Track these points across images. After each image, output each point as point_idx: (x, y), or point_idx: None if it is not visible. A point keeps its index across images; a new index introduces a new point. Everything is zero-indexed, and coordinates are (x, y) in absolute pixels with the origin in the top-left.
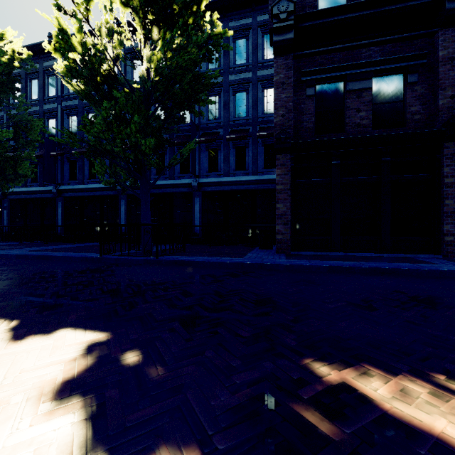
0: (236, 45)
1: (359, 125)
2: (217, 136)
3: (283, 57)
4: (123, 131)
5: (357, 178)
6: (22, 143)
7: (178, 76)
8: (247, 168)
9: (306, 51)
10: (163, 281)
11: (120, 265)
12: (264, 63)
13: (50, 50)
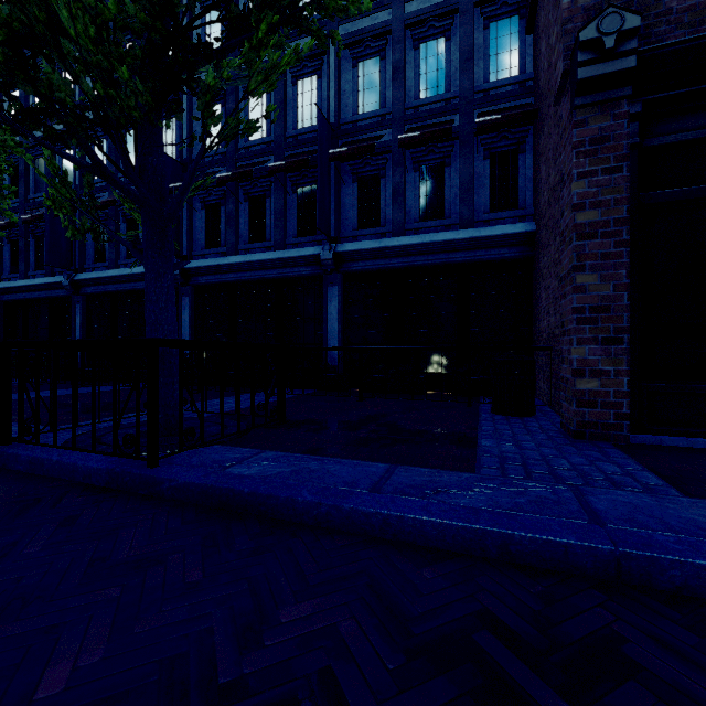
0: None
1: None
2: (378, 145)
3: None
4: None
5: None
6: None
7: None
8: (448, 213)
9: None
10: None
11: (7, 496)
12: None
13: None
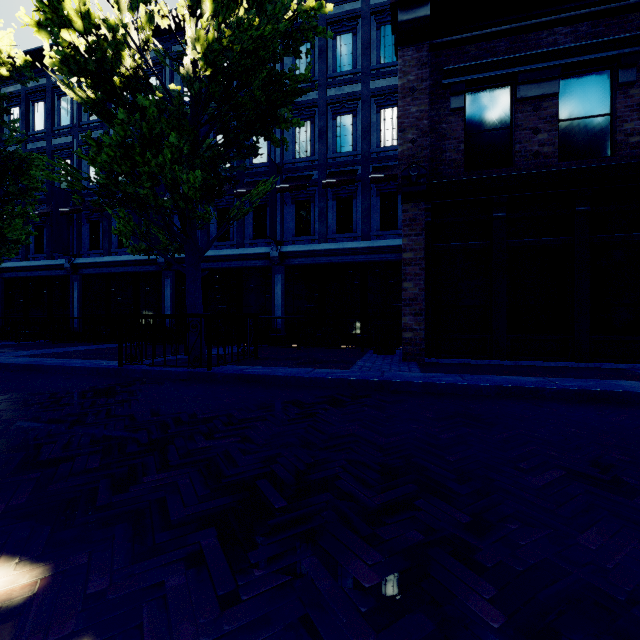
0: (337, 44)
1: (537, 154)
2: (309, 181)
3: (413, 47)
4: (152, 161)
5: (534, 240)
6: (13, 192)
7: (245, 74)
8: (355, 229)
9: (450, 37)
10: (210, 416)
11: (148, 382)
12: (380, 70)
13: (31, 26)
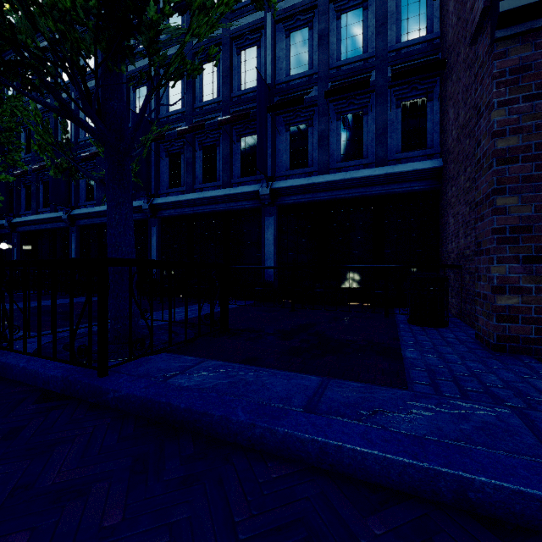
0: None
1: None
2: (307, 99)
3: None
4: None
5: None
6: None
7: None
8: (365, 154)
9: None
10: None
11: None
12: None
13: None
